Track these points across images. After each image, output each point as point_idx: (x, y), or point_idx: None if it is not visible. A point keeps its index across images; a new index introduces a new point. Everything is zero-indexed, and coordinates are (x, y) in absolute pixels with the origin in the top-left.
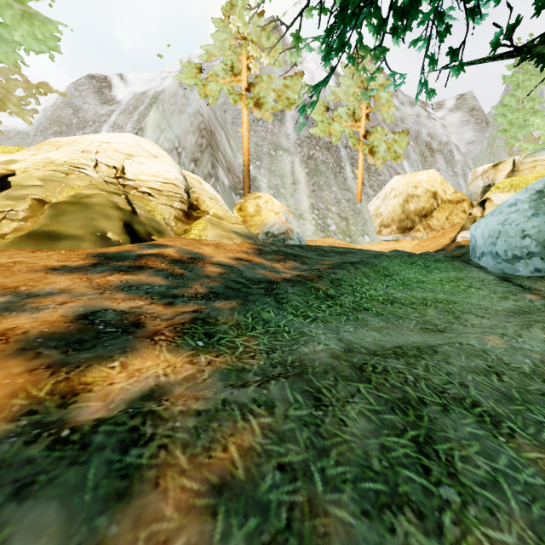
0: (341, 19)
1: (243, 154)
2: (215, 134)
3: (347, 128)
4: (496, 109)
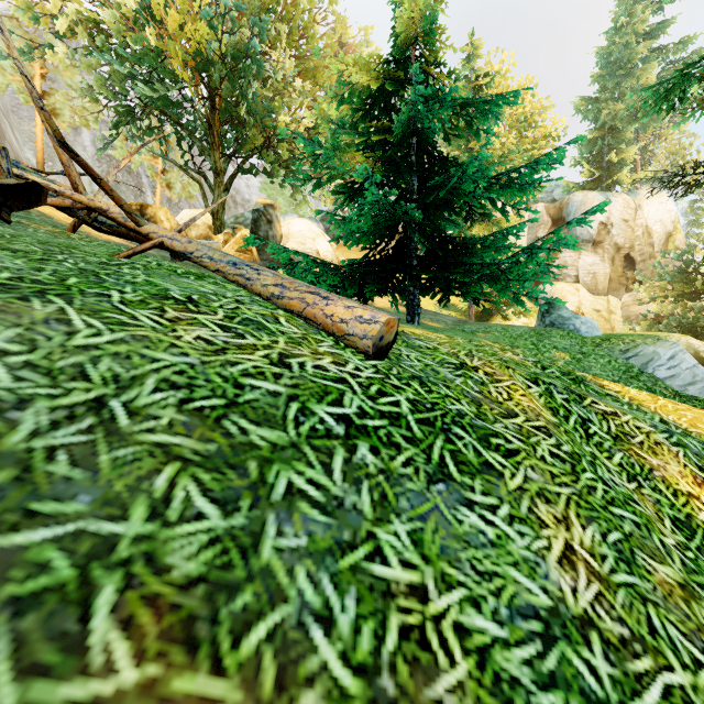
0: (116, 128)
1: (37, 152)
2: (1, 123)
3: (147, 161)
4: (262, 184)
